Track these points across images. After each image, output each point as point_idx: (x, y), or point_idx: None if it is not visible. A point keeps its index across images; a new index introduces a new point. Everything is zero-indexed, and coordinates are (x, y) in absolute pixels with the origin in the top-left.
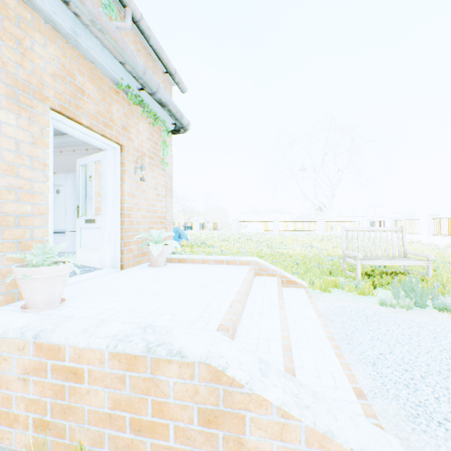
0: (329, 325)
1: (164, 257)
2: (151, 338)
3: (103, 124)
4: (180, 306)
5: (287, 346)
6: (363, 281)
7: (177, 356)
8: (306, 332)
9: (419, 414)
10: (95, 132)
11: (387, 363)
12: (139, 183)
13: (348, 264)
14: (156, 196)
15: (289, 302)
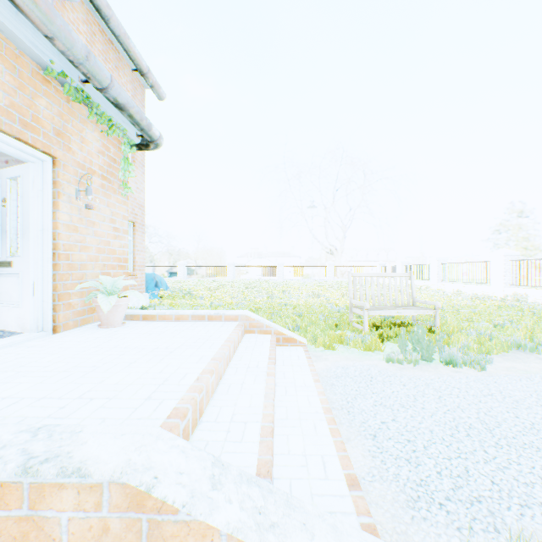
0: (329, 390)
1: (121, 314)
2: (38, 449)
3: (21, 123)
4: (123, 384)
5: (267, 429)
6: (371, 334)
7: (74, 476)
8: (299, 404)
9: (420, 497)
10: (6, 133)
11: (390, 433)
12: (84, 212)
13: (356, 315)
14: (113, 231)
15: (284, 366)
